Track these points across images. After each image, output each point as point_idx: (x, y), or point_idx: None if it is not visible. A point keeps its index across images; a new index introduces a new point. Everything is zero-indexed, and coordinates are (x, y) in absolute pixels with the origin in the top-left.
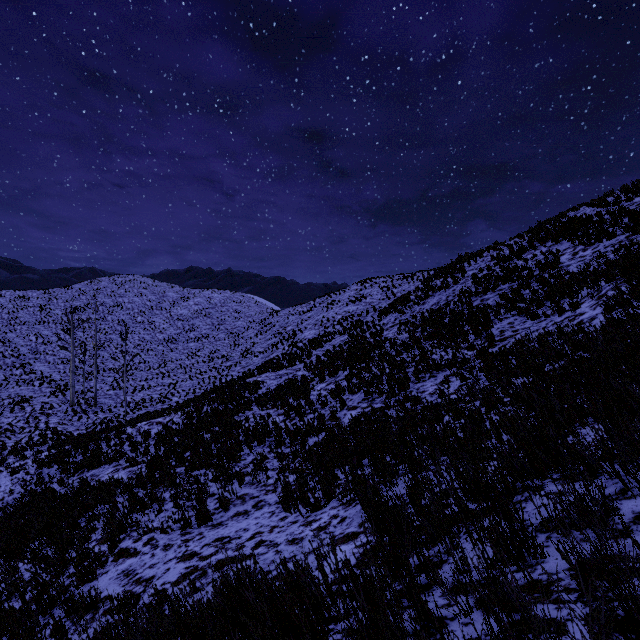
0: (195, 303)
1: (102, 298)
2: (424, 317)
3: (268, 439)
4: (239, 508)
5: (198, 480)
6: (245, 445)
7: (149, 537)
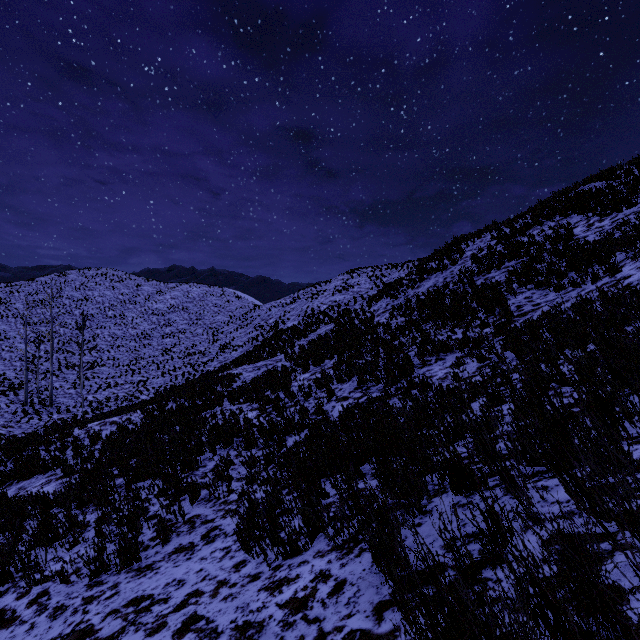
0: (172, 297)
1: (70, 291)
2: (420, 300)
3: (237, 439)
4: (183, 539)
5: (138, 495)
6: (206, 447)
7: (41, 590)
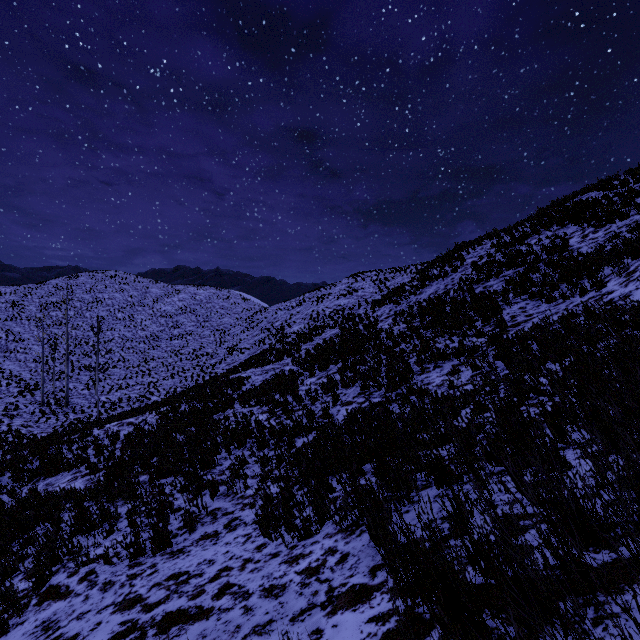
0: (179, 299)
1: (80, 294)
2: (422, 306)
3: (249, 440)
4: (208, 528)
5: (163, 491)
6: (222, 448)
7: (88, 569)
